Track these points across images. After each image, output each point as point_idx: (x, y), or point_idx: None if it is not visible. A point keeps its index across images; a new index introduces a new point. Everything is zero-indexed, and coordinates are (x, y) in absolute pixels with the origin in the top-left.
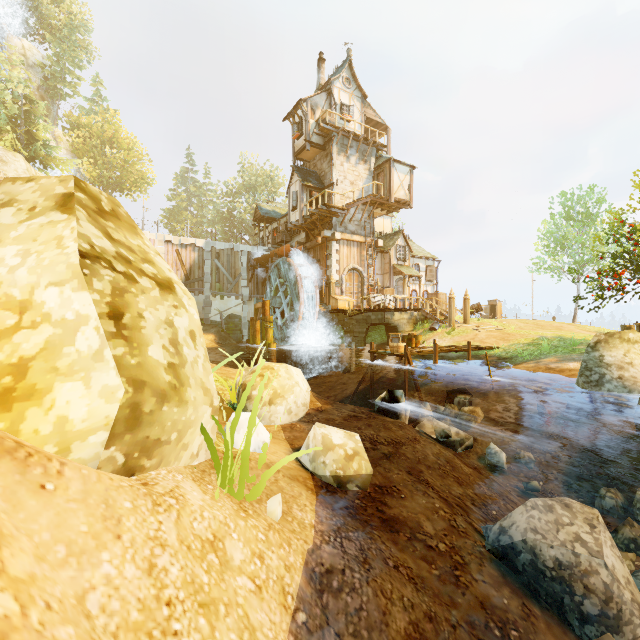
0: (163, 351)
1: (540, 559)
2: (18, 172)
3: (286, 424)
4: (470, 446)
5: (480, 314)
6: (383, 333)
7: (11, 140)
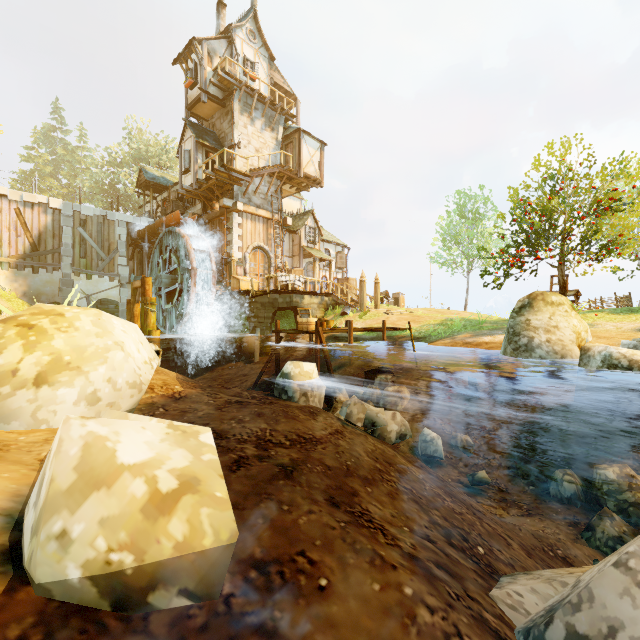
0: None
1: None
2: None
3: None
4: (409, 434)
5: (388, 302)
6: (292, 321)
7: None
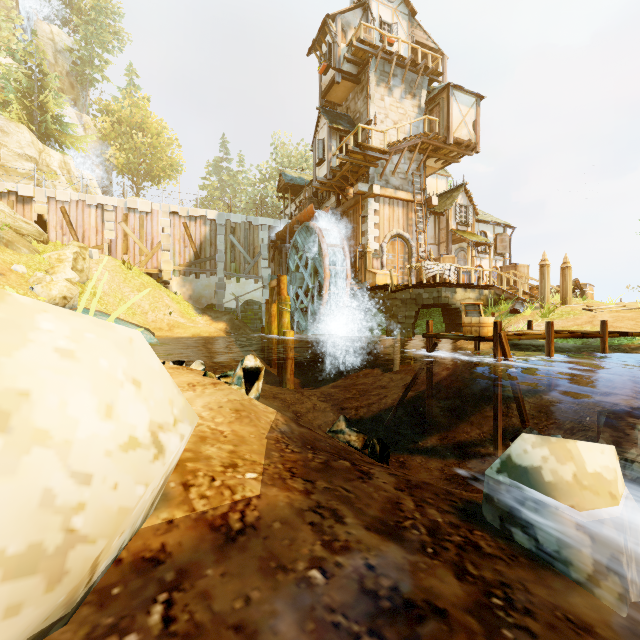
0: None
1: None
2: (21, 144)
3: None
4: None
5: (579, 294)
6: (437, 321)
7: (17, 112)
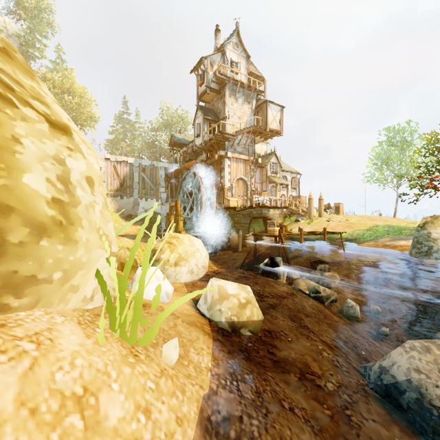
0: (47, 184)
1: (426, 398)
2: None
3: (189, 282)
4: (334, 300)
5: (330, 211)
6: (261, 225)
7: None
